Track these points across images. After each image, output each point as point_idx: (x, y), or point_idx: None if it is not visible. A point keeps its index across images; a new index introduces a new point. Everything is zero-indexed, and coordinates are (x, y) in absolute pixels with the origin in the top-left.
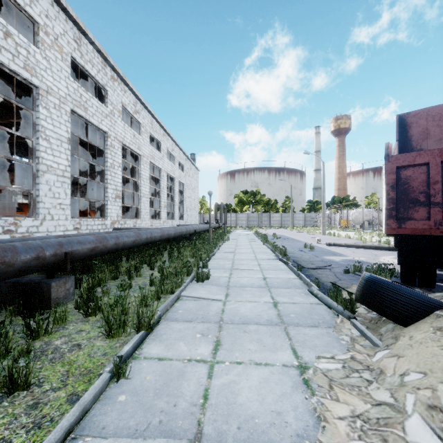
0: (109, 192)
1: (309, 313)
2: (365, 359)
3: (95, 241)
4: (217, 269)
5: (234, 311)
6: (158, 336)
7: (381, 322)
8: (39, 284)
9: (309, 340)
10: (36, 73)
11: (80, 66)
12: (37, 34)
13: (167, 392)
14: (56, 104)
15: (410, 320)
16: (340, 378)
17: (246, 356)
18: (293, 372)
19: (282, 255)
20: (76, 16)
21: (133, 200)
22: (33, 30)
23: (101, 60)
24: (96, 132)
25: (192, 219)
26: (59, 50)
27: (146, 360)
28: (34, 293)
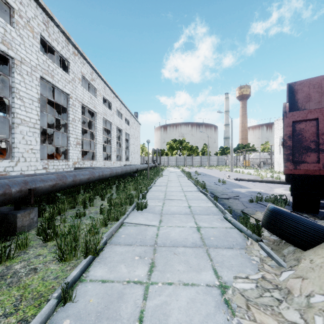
0: (71, 140)
1: (225, 236)
2: (274, 278)
3: (55, 179)
4: (153, 199)
5: (166, 235)
6: (103, 259)
7: (283, 245)
8: (7, 215)
9: (226, 261)
10: (12, 47)
11: (48, 43)
12: (13, 17)
13: (107, 315)
14: (28, 72)
15: (309, 245)
16: (255, 297)
17: (176, 277)
18: (215, 292)
19: (202, 188)
20: (44, 4)
21: (90, 146)
22: (9, 13)
23: (65, 39)
24: (61, 94)
25: (135, 160)
26: (30, 30)
27: (91, 283)
28: (2, 223)
